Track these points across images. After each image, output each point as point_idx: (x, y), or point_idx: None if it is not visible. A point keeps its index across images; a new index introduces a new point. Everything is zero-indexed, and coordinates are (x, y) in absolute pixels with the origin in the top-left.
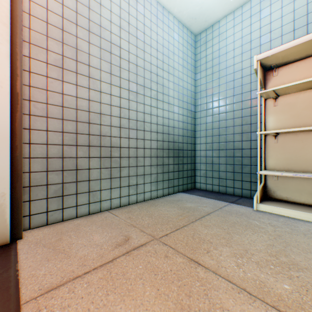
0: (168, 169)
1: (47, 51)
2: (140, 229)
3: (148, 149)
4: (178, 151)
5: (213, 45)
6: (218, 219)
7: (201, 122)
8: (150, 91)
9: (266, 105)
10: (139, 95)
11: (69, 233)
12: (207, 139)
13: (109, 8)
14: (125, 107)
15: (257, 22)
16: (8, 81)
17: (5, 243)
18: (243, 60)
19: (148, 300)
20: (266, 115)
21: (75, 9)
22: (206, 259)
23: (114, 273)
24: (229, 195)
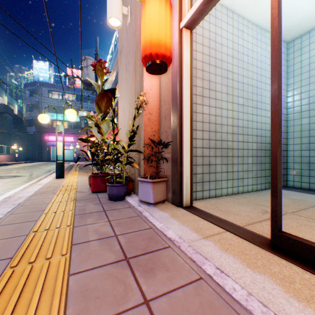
0: (264, 167)
1: (195, 87)
2: (268, 207)
3: (250, 150)
4: None
5: (309, 50)
6: None
7: (294, 124)
8: (251, 102)
9: None
10: (244, 107)
11: (218, 205)
12: (302, 139)
13: (226, 45)
14: (235, 118)
15: None
16: (189, 111)
17: (188, 205)
18: None
19: None
20: None
21: (208, 54)
22: None
23: None
24: None
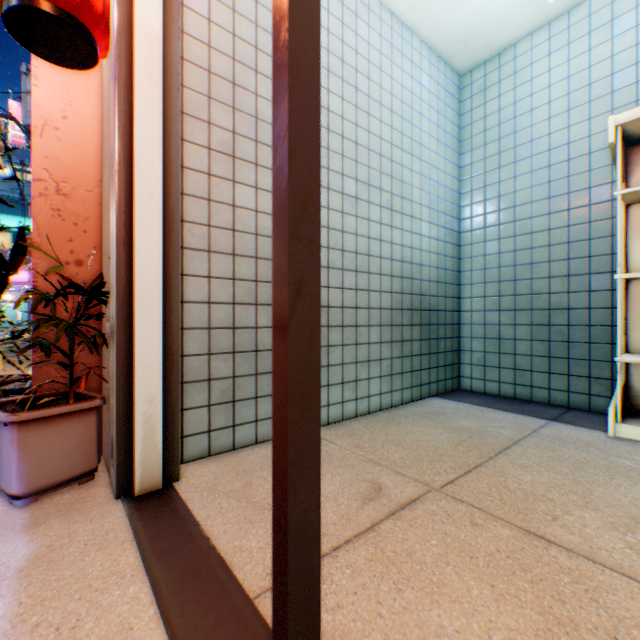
0: (411, 351)
1: (208, 126)
2: (392, 469)
3: (376, 311)
4: (429, 314)
5: (500, 94)
6: (542, 454)
7: (472, 253)
8: (380, 193)
9: (629, 217)
10: (360, 203)
11: (260, 472)
12: (487, 288)
13: None
14: (335, 227)
15: (605, 44)
16: (160, 188)
17: (156, 488)
18: (570, 124)
19: (484, 603)
20: (629, 239)
21: (254, 43)
22: (559, 532)
23: (389, 551)
24: (540, 405)
